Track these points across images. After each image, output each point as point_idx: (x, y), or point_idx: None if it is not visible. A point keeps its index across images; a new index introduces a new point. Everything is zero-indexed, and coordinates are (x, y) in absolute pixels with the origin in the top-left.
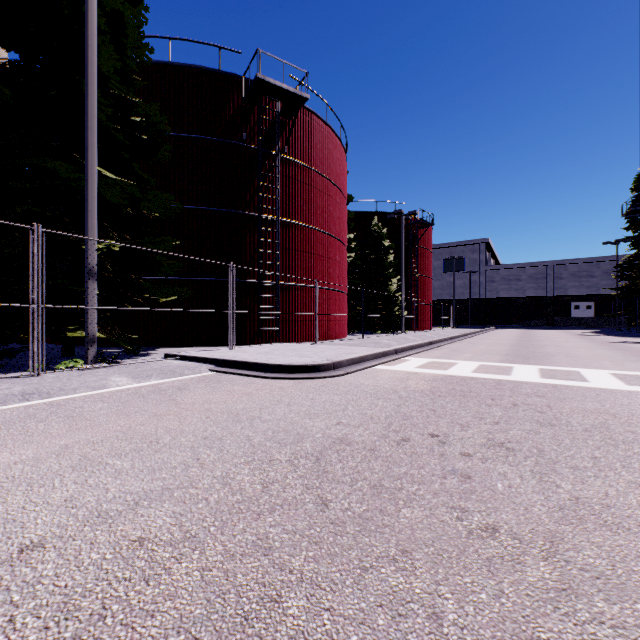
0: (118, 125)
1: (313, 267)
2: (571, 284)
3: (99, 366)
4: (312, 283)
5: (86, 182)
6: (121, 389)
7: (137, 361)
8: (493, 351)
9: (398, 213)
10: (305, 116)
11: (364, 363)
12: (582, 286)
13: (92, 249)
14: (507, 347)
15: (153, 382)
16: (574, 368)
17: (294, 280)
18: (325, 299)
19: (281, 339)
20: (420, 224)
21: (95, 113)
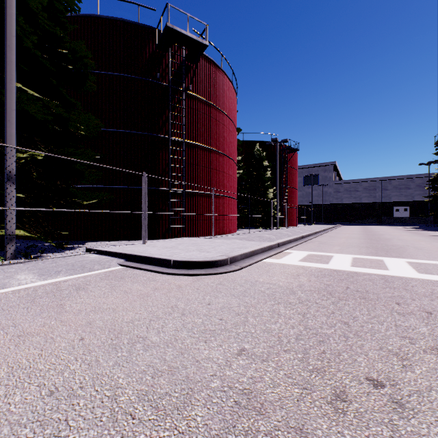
0: (48, 56)
1: (212, 179)
2: (394, 194)
3: (16, 262)
4: (211, 191)
5: (5, 95)
6: (19, 289)
7: (59, 255)
8: (354, 244)
9: (274, 141)
10: (205, 62)
11: (255, 257)
12: (401, 195)
13: (11, 156)
14: (362, 240)
15: (58, 279)
16: (436, 261)
17: (197, 188)
18: (221, 203)
19: (187, 234)
20: (289, 150)
21: (14, 33)
